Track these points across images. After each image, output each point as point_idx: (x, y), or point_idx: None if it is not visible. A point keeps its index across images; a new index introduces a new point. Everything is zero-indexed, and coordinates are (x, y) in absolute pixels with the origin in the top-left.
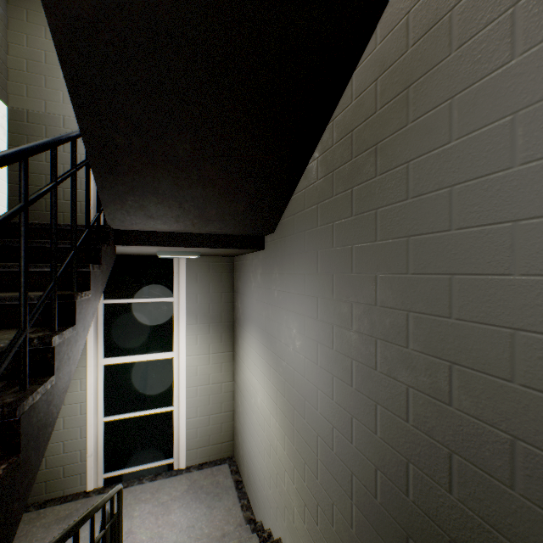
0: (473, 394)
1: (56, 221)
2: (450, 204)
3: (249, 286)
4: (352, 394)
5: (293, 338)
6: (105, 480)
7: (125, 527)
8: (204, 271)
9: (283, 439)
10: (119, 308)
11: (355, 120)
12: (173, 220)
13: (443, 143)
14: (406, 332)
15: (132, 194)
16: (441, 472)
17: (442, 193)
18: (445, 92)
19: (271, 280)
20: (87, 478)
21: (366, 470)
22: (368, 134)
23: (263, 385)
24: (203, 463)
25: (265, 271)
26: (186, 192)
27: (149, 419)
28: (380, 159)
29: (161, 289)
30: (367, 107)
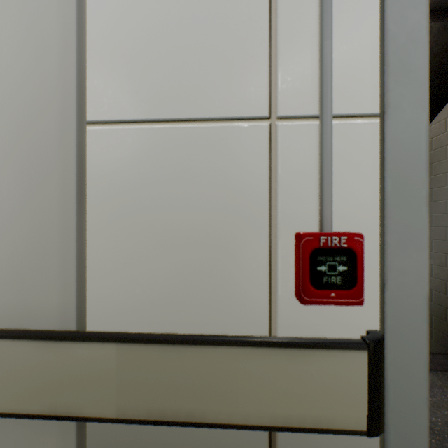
0: None
1: None
2: (445, 205)
3: None
4: None
5: None
6: None
7: None
8: None
9: None
10: None
11: None
12: None
13: (443, 186)
14: (431, 246)
15: None
16: (442, 289)
17: (443, 201)
18: (444, 170)
19: None
20: None
21: None
22: None
23: None
24: None
25: None
26: None
27: None
28: None
29: None
30: None
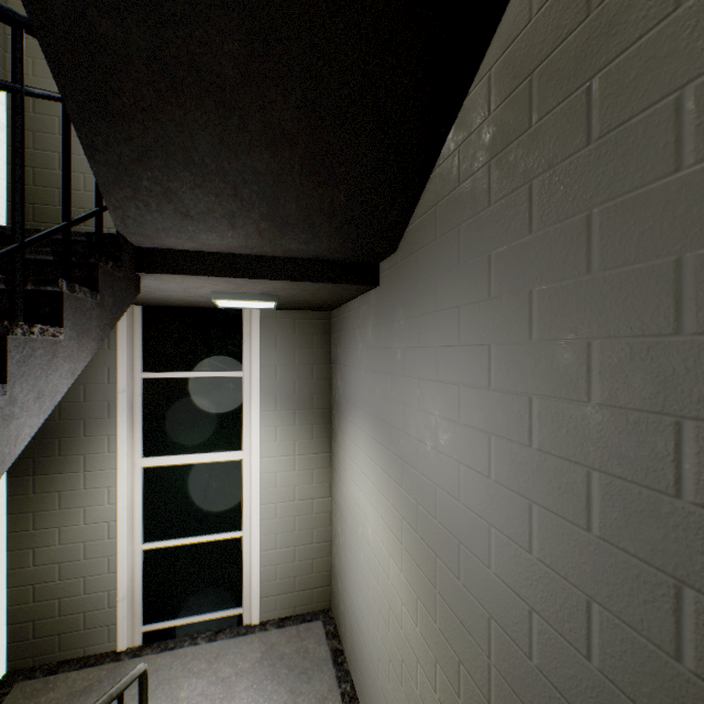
0: None
1: None
2: None
3: (354, 350)
4: (590, 547)
5: (435, 429)
6: (145, 635)
7: None
8: (287, 333)
9: (414, 606)
10: (164, 385)
11: None
12: (225, 222)
13: None
14: None
15: (148, 165)
16: None
17: None
18: None
19: (391, 332)
20: (118, 631)
21: None
22: None
23: (377, 507)
24: (285, 618)
25: (379, 320)
26: (242, 161)
27: (208, 548)
28: None
29: (225, 359)
30: None
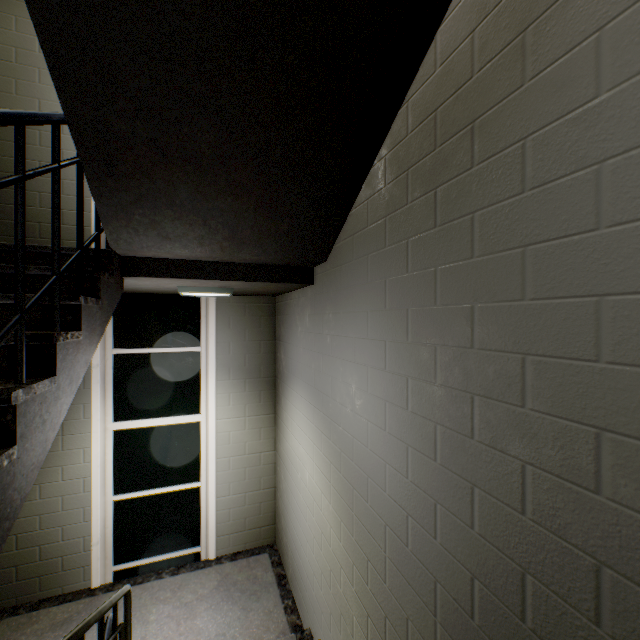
0: (639, 477)
1: (23, 230)
2: (598, 189)
3: (295, 331)
4: (436, 471)
5: (352, 396)
6: (115, 574)
7: (138, 635)
8: (239, 314)
9: (339, 527)
10: (132, 360)
11: (440, 95)
12: (196, 242)
13: (584, 100)
14: (522, 384)
15: (140, 206)
16: (581, 592)
17: (583, 174)
18: (589, 23)
19: (323, 322)
20: (92, 571)
21: (458, 578)
22: (460, 110)
23: (312, 456)
24: (237, 552)
25: (314, 311)
26: (211, 203)
27: (171, 498)
28: (479, 141)
29: (185, 337)
30: (459, 72)
